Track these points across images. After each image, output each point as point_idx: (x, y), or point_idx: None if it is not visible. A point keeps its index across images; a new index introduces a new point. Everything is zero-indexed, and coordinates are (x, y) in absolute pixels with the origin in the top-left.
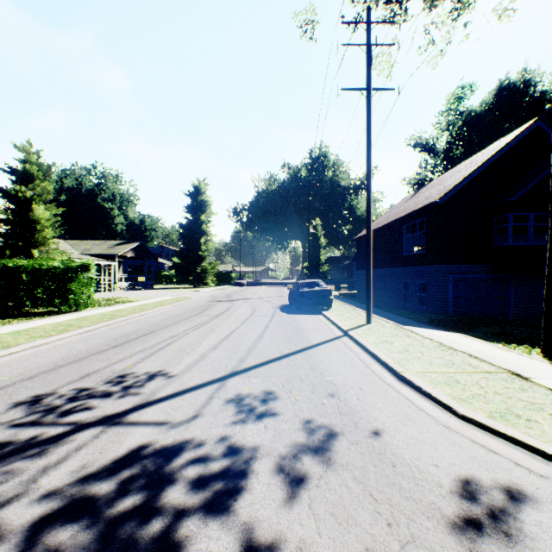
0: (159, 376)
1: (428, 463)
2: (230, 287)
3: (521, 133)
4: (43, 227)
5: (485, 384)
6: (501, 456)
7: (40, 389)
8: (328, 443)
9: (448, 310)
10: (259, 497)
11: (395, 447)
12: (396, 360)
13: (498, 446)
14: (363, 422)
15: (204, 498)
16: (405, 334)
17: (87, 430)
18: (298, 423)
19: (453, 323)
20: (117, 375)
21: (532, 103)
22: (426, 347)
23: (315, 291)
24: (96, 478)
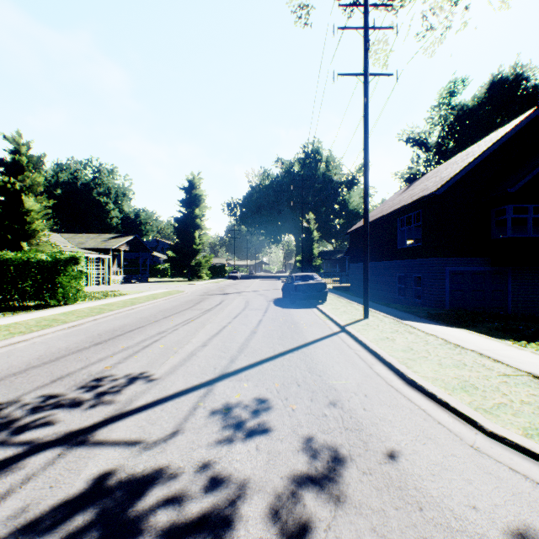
0: (139, 379)
1: (464, 504)
2: (224, 280)
3: (520, 123)
4: (33, 219)
5: (507, 390)
6: None
7: (3, 396)
8: (334, 473)
9: (445, 303)
10: None
11: (418, 478)
12: (401, 361)
13: None
14: (374, 441)
15: None
16: (406, 330)
17: (42, 453)
18: (297, 443)
19: (453, 318)
20: (93, 378)
21: (525, 96)
22: (431, 344)
23: (309, 285)
24: (35, 529)
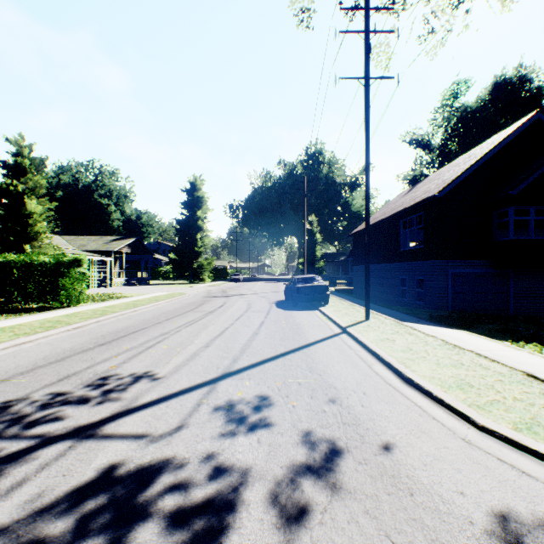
0: (144, 378)
1: (452, 490)
2: (226, 283)
3: (521, 125)
4: (35, 221)
5: (501, 388)
6: (537, 480)
7: (12, 393)
8: (331, 463)
9: (447, 305)
10: (249, 540)
11: (410, 467)
12: (400, 361)
13: (530, 466)
14: (370, 434)
15: (181, 542)
16: (407, 331)
17: (54, 445)
18: (297, 436)
19: (454, 320)
20: (99, 377)
21: (528, 98)
22: (430, 345)
23: (311, 287)
24: (52, 511)
